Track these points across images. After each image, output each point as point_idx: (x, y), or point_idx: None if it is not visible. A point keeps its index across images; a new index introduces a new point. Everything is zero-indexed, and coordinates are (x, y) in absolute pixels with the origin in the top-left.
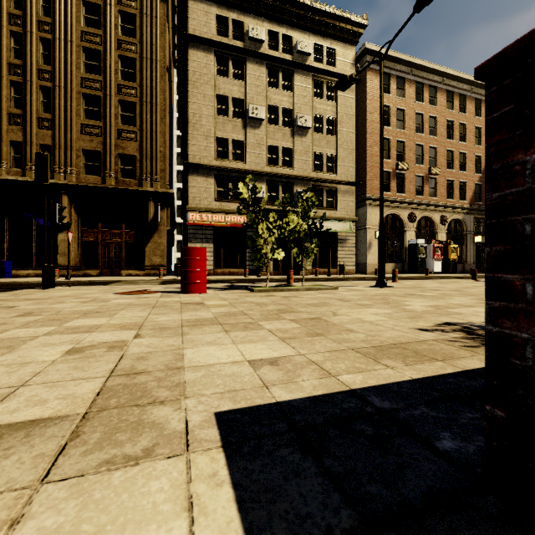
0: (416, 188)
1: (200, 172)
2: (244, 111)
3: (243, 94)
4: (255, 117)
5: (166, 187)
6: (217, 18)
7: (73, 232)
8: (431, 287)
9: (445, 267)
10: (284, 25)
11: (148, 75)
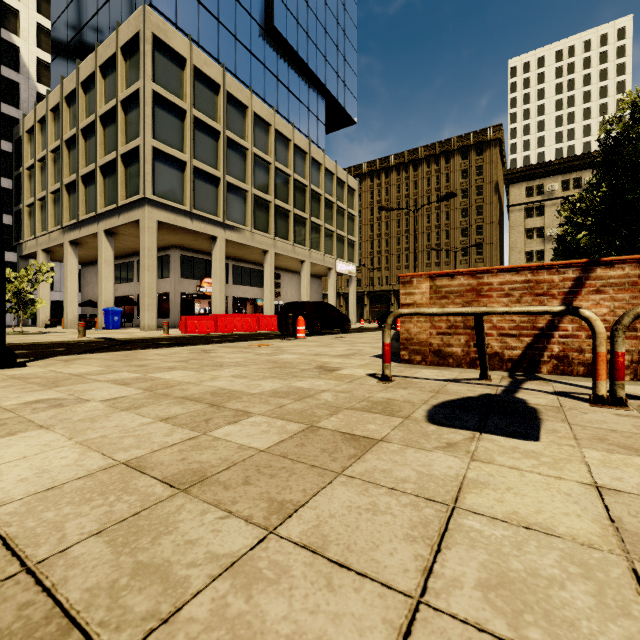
0: None
1: None
2: (544, 233)
3: (543, 224)
4: (551, 235)
5: None
6: (526, 188)
7: None
8: None
9: None
10: (574, 172)
11: (488, 231)
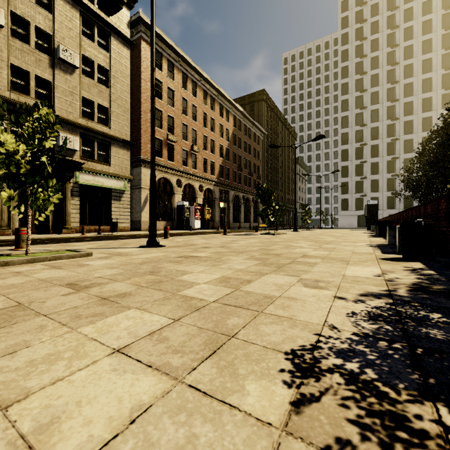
0: (182, 160)
1: None
2: None
3: None
4: None
5: None
6: None
7: None
8: (201, 243)
9: (202, 225)
10: None
11: None
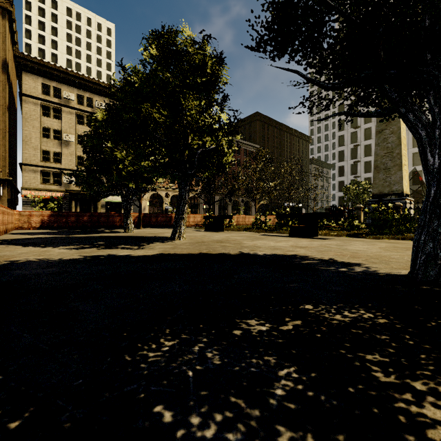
0: None
1: (30, 168)
2: (61, 136)
3: (60, 127)
4: (68, 140)
5: (7, 175)
6: (43, 84)
7: None
8: None
9: None
10: (88, 92)
11: None
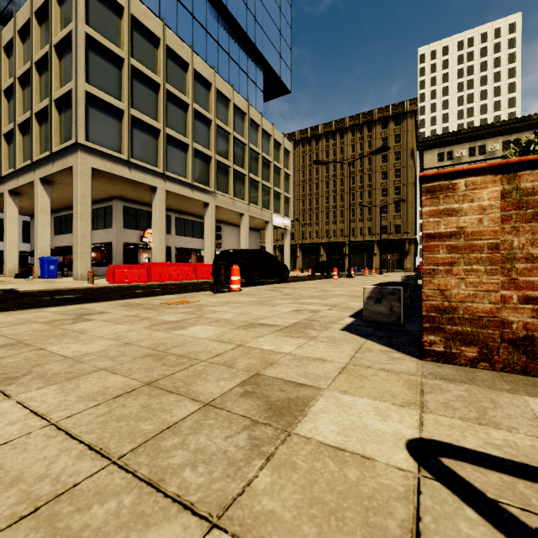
0: None
1: None
2: None
3: None
4: None
5: (413, 235)
6: (438, 154)
7: (378, 256)
8: None
9: None
10: (479, 141)
11: (405, 191)
